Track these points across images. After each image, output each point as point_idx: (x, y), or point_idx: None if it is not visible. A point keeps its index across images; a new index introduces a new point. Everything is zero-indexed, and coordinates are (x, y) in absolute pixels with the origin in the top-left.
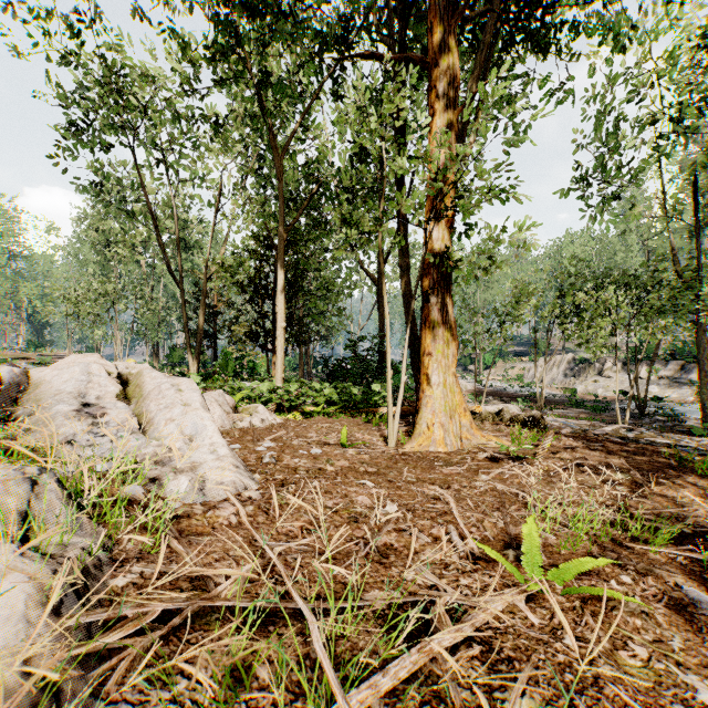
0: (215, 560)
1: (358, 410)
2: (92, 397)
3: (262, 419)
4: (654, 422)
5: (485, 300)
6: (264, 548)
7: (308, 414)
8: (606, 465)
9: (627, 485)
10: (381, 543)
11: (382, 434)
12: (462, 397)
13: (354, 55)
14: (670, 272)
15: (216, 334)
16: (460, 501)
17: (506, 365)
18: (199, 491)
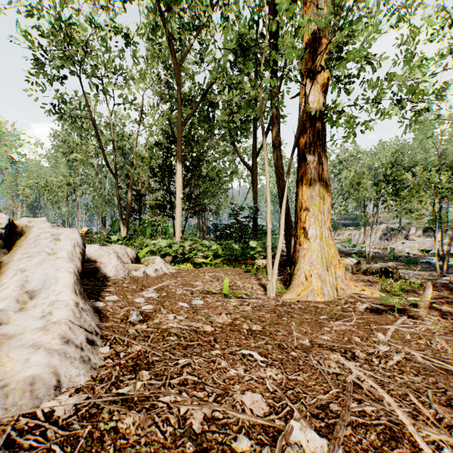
0: None
1: (239, 262)
2: None
3: (156, 269)
4: None
5: None
6: None
7: (198, 264)
8: None
9: None
10: None
11: (260, 282)
12: (336, 250)
13: None
14: None
15: (140, 210)
16: (386, 388)
17: (337, 232)
18: None
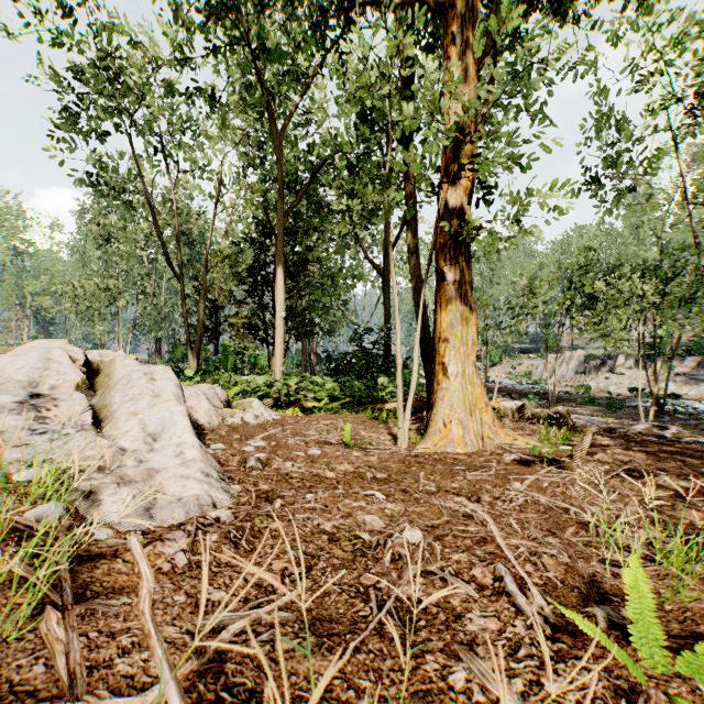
0: (121, 651)
1: (363, 406)
2: (46, 387)
3: (256, 415)
4: (675, 420)
5: (491, 296)
6: (165, 690)
7: (308, 410)
8: (661, 470)
9: (698, 496)
10: (402, 599)
11: (390, 432)
12: (483, 390)
13: (359, 4)
14: (699, 259)
15: (217, 329)
16: (498, 520)
17: (512, 362)
18: (145, 511)
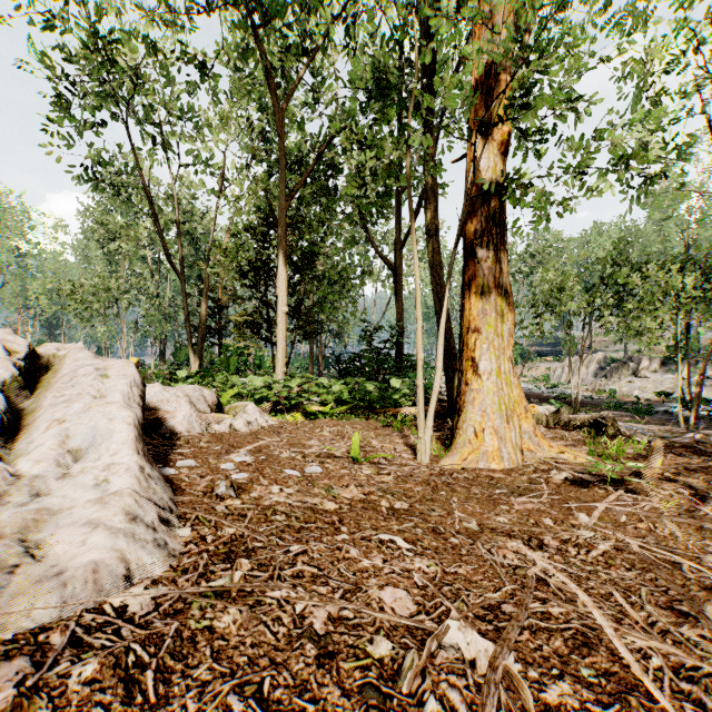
0: None
1: (374, 411)
2: None
3: (248, 421)
4: (711, 426)
5: None
6: None
7: (312, 415)
8: None
9: None
10: None
11: (406, 441)
12: (522, 392)
13: None
14: None
15: (221, 330)
16: (584, 586)
17: (528, 365)
18: None
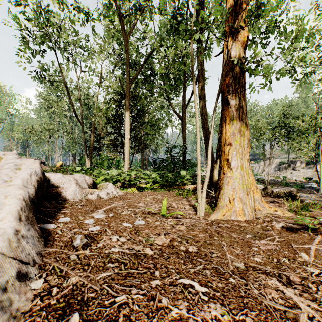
0: None
1: (172, 187)
2: None
3: (108, 193)
4: None
5: None
6: None
7: (141, 189)
8: None
9: None
10: None
11: (190, 203)
12: (253, 178)
13: None
14: None
15: (100, 148)
16: None
17: None
18: None
